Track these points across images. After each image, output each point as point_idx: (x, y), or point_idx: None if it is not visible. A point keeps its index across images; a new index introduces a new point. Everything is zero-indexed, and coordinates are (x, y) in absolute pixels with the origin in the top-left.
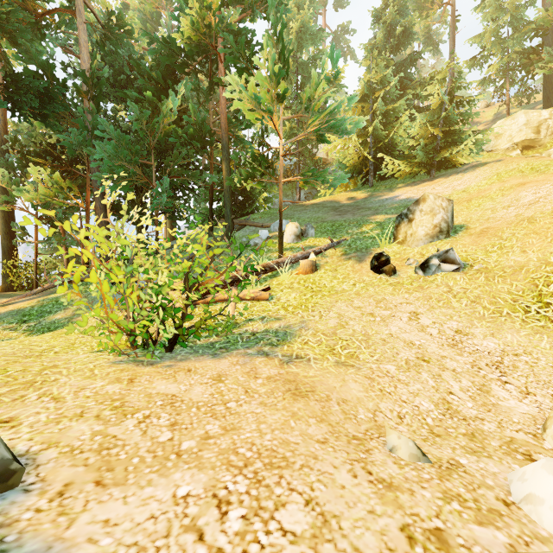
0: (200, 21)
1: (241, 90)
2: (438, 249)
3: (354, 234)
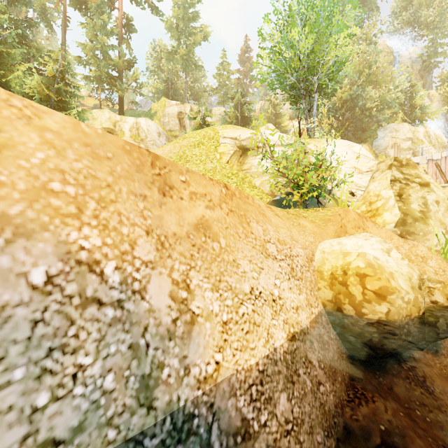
0: None
1: None
2: None
3: None
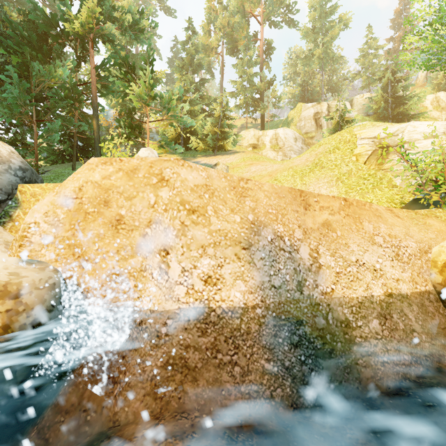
0: (88, 23)
1: (121, 81)
2: None
3: None
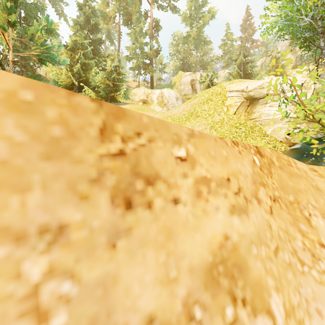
0: None
1: None
2: None
3: None
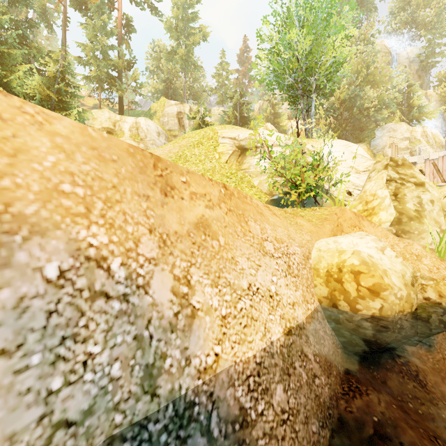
0: None
1: None
2: None
3: None
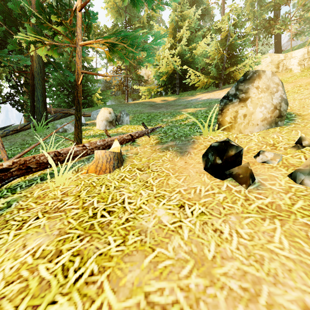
0: None
1: None
2: (302, 137)
3: (169, 122)
